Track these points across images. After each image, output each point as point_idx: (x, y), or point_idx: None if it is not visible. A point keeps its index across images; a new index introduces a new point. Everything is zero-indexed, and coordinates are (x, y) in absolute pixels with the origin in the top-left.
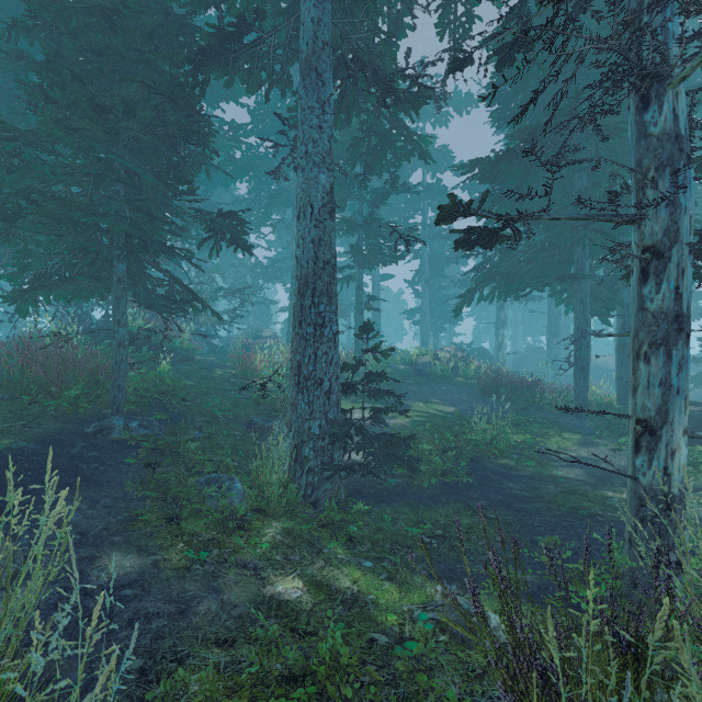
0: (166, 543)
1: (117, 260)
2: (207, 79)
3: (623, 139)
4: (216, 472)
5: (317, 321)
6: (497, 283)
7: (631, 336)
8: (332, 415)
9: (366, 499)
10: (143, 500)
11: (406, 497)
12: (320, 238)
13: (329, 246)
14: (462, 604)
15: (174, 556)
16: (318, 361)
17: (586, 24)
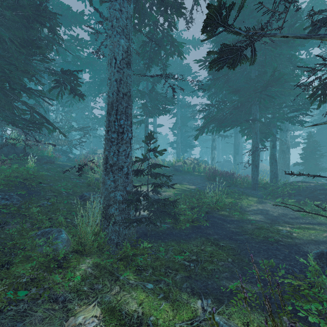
0: None
1: None
2: None
3: (275, 54)
4: (51, 226)
5: (119, 130)
6: (215, 124)
7: None
8: (129, 188)
9: (149, 238)
10: None
11: (172, 235)
12: (121, 79)
13: (126, 84)
14: (222, 325)
15: None
16: (119, 155)
17: None
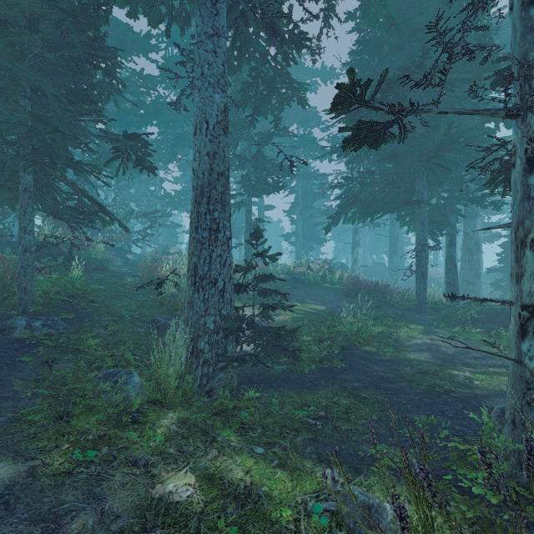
0: (49, 445)
1: (23, 171)
2: (110, 6)
3: (453, 97)
4: (116, 366)
5: (212, 227)
6: (358, 208)
7: (512, 226)
8: (226, 311)
9: (256, 385)
10: (34, 398)
11: (290, 382)
12: (215, 152)
13: (223, 159)
14: (357, 496)
15: (57, 459)
16: (213, 262)
17: (425, 6)
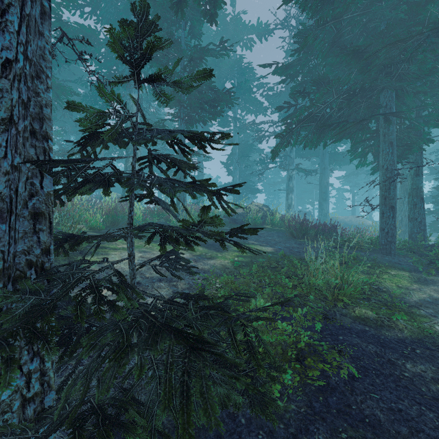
0: None
1: None
2: None
3: None
4: None
5: None
6: (311, 127)
7: None
8: None
9: None
10: None
11: None
12: None
13: None
14: None
15: None
16: None
17: None
